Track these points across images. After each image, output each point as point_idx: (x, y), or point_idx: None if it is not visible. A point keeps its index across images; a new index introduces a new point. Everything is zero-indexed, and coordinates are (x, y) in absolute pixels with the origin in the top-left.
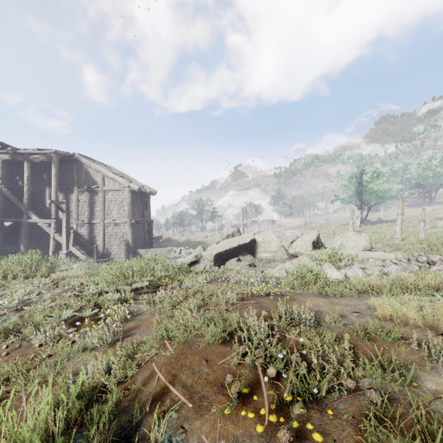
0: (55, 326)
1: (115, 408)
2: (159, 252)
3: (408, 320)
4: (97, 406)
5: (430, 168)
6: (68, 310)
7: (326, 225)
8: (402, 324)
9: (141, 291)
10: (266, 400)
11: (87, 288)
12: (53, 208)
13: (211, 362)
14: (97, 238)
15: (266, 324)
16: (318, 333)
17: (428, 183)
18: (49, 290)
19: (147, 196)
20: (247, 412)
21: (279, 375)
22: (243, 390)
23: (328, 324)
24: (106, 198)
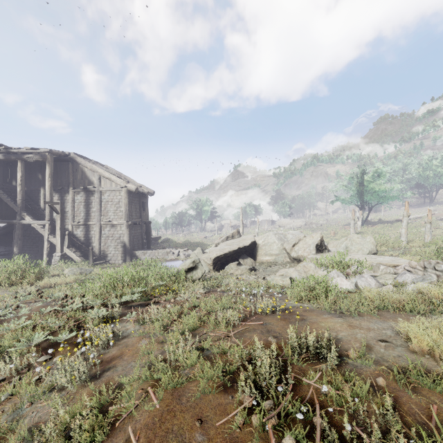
0: (26, 352)
1: None
2: (157, 254)
3: None
4: None
5: (431, 168)
6: (42, 332)
7: (326, 225)
8: None
9: (131, 304)
10: None
11: (71, 301)
12: (47, 209)
13: (207, 423)
14: (93, 240)
15: (277, 365)
16: (342, 375)
17: (429, 183)
18: (31, 301)
19: (145, 197)
20: None
21: None
22: None
23: (353, 360)
24: (103, 198)
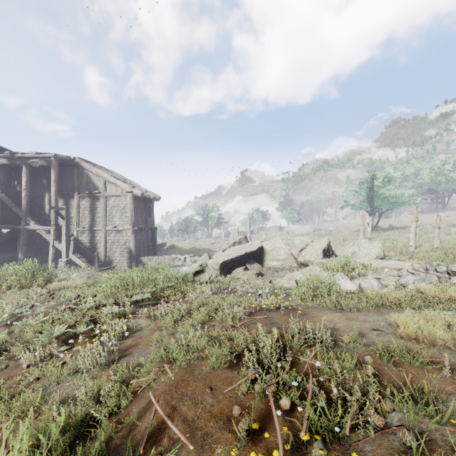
0: (47, 343)
1: (106, 447)
2: (163, 260)
3: (436, 340)
4: (86, 442)
5: (443, 173)
6: (61, 326)
7: (336, 232)
8: (429, 344)
9: (142, 304)
10: (280, 441)
11: (84, 300)
12: (53, 214)
13: (216, 390)
14: (98, 245)
15: (277, 346)
16: (335, 355)
17: (441, 188)
18: (44, 302)
19: (151, 202)
20: (257, 453)
21: (293, 406)
22: (253, 426)
23: (346, 344)
24: (108, 204)
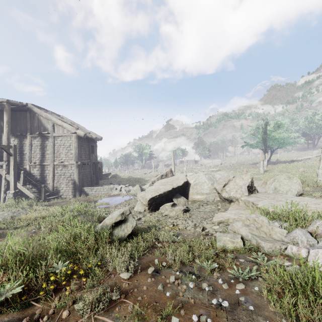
0: None
1: None
2: (102, 190)
3: None
4: None
5: (314, 121)
6: None
7: (237, 164)
8: None
9: None
10: None
11: None
12: (5, 152)
13: None
14: (47, 178)
15: None
16: None
17: (313, 132)
18: None
19: (94, 142)
20: None
21: None
22: None
23: None
24: (56, 143)
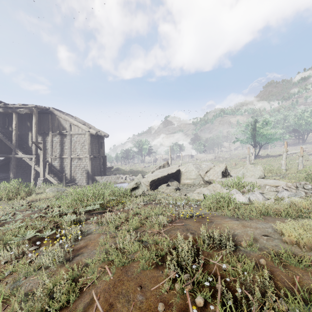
0: (21, 244)
1: None
2: (110, 179)
3: None
4: None
5: (303, 118)
6: (32, 230)
7: (229, 158)
8: (308, 249)
9: (93, 212)
10: None
11: (51, 210)
12: (34, 147)
13: (145, 288)
14: (66, 168)
15: (192, 250)
16: (236, 257)
17: (302, 129)
18: (23, 210)
19: (102, 138)
20: None
21: (205, 302)
22: None
23: (244, 248)
24: (73, 139)
